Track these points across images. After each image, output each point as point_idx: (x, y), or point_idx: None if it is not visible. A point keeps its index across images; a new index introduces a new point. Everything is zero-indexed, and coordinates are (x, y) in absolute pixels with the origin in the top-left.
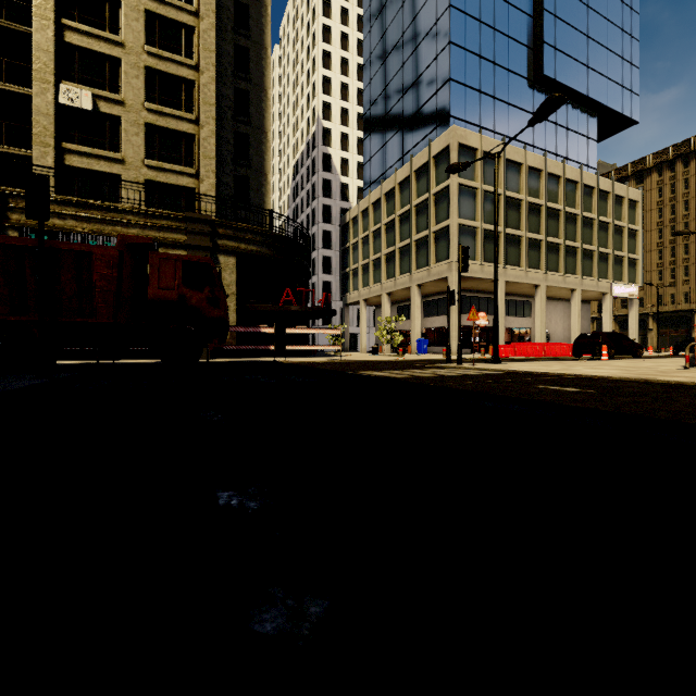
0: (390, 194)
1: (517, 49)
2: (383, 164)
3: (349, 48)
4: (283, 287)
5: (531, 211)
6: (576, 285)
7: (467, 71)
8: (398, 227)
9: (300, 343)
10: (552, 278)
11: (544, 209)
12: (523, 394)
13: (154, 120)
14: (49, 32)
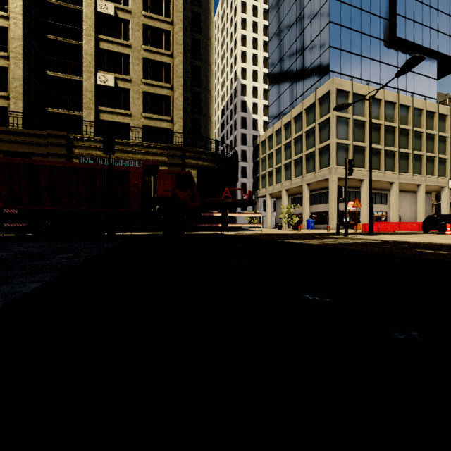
0: (288, 124)
1: (377, 21)
2: (282, 105)
3: (258, 31)
4: (222, 187)
5: (387, 131)
6: (421, 181)
7: (341, 40)
8: (293, 146)
9: (232, 222)
10: (403, 177)
11: (397, 129)
12: (411, 254)
13: (148, 89)
14: (92, 43)
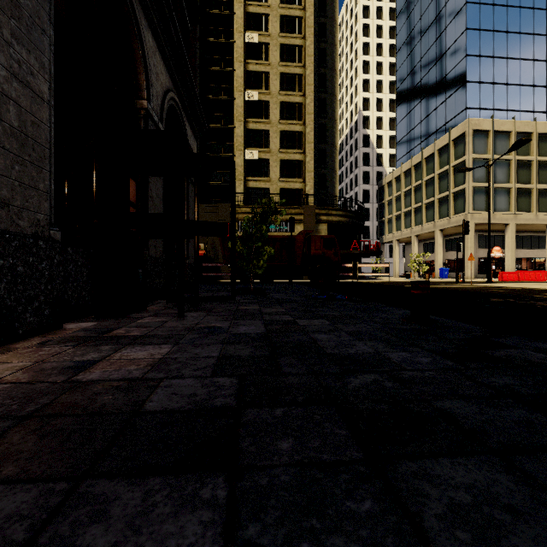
0: (418, 165)
1: (529, 40)
2: (412, 143)
3: (383, 53)
4: (350, 239)
5: (541, 167)
6: None
7: (481, 71)
8: (424, 189)
9: (358, 271)
10: None
11: None
12: (476, 291)
13: (284, 157)
14: (242, 127)
